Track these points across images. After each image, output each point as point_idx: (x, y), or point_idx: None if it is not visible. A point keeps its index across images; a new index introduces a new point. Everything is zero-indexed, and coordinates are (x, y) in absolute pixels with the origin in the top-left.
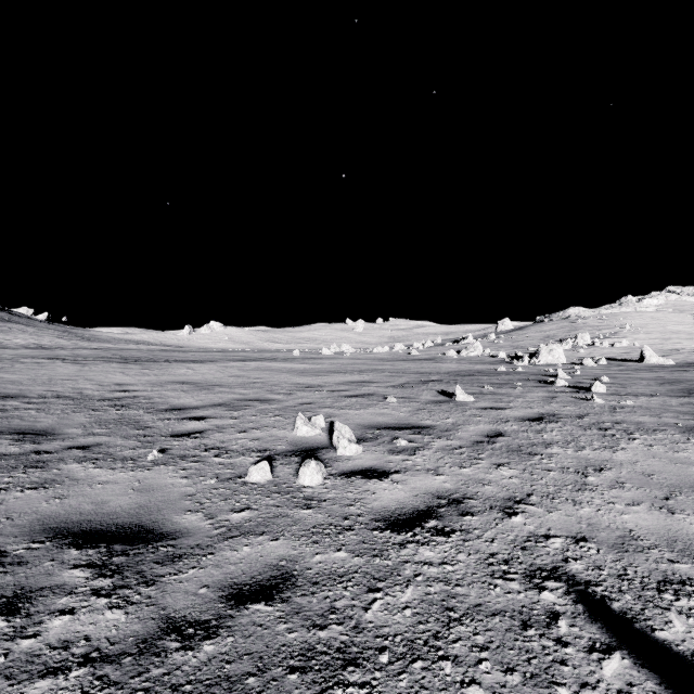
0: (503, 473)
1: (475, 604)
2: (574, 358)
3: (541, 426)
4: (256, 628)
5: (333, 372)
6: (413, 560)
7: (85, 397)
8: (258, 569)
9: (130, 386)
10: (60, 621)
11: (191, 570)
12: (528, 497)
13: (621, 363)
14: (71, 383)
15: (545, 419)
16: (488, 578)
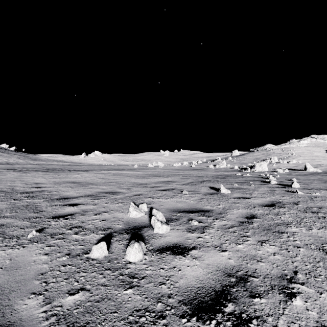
0: (267, 249)
1: None
2: (271, 168)
3: (276, 210)
4: None
5: (153, 176)
6: None
7: (13, 191)
8: None
9: (42, 184)
10: None
11: None
12: (295, 274)
13: (295, 171)
14: (10, 183)
15: (276, 205)
16: None
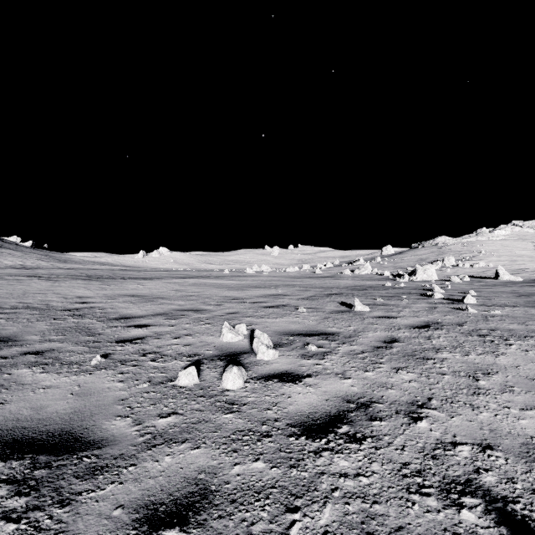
0: (403, 377)
1: (396, 527)
2: (443, 276)
3: (429, 333)
4: None
5: (254, 287)
6: (329, 471)
7: (50, 308)
8: (176, 484)
9: (89, 299)
10: None
11: (109, 486)
12: (429, 401)
13: (481, 280)
14: (41, 296)
15: (431, 326)
16: (404, 493)
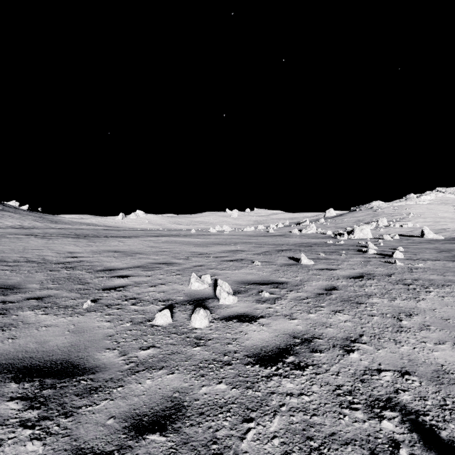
0: (340, 318)
1: (330, 433)
2: (377, 234)
3: (363, 282)
4: None
5: (217, 244)
6: (278, 391)
7: (46, 261)
8: (156, 401)
9: (78, 254)
10: None
11: (103, 402)
12: (360, 337)
13: (409, 238)
14: (38, 251)
15: (365, 277)
16: (338, 408)
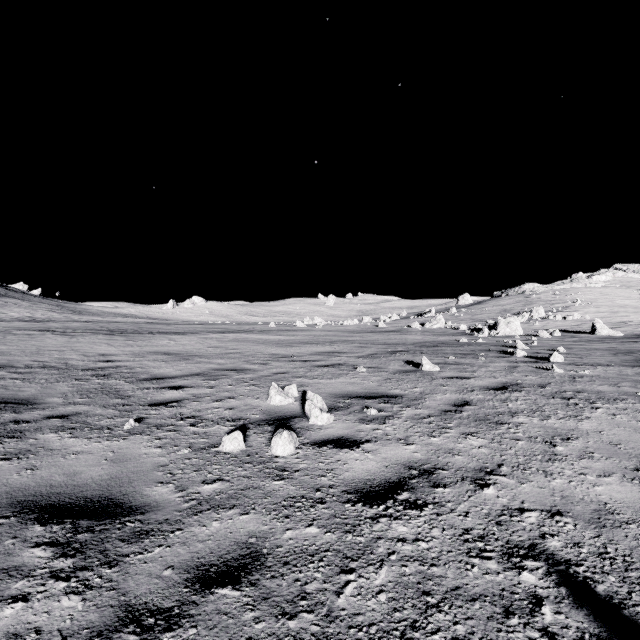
0: (472, 442)
1: (453, 587)
2: (530, 330)
3: (506, 395)
4: (221, 617)
5: (306, 343)
6: (386, 536)
7: (69, 367)
8: (227, 547)
9: (114, 356)
10: (11, 610)
11: (157, 549)
12: (499, 467)
13: (574, 335)
14: (57, 353)
15: (509, 388)
16: (464, 556)
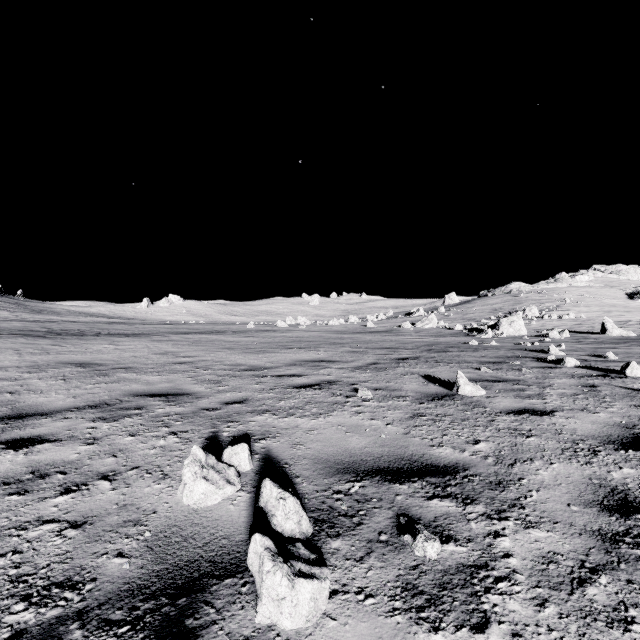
0: None
1: None
2: (530, 330)
3: None
4: None
5: (284, 347)
6: None
7: None
8: None
9: None
10: None
11: None
12: None
13: (584, 335)
14: None
15: None
16: None
